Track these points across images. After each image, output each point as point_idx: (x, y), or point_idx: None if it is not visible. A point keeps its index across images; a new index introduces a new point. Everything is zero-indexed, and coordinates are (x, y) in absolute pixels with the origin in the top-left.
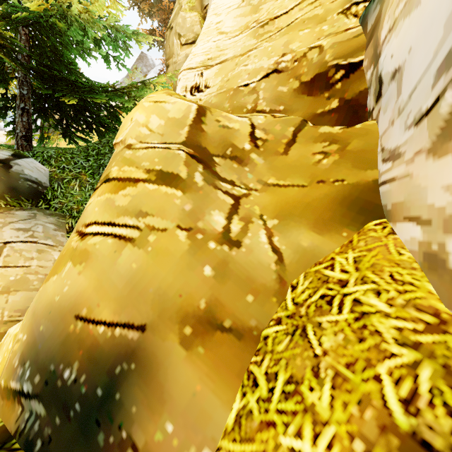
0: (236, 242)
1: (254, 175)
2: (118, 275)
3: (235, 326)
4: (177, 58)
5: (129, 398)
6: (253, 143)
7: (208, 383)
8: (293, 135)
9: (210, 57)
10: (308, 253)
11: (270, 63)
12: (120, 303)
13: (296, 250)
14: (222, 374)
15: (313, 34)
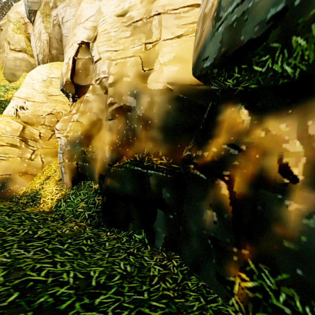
0: (33, 160)
1: (40, 145)
2: (1, 166)
3: (31, 174)
4: (7, 56)
5: (8, 184)
6: (40, 137)
7: (25, 181)
8: (51, 136)
9: (29, 97)
10: (49, 161)
11: (50, 111)
12: (3, 171)
13: (47, 161)
14: (28, 180)
15: (62, 107)
